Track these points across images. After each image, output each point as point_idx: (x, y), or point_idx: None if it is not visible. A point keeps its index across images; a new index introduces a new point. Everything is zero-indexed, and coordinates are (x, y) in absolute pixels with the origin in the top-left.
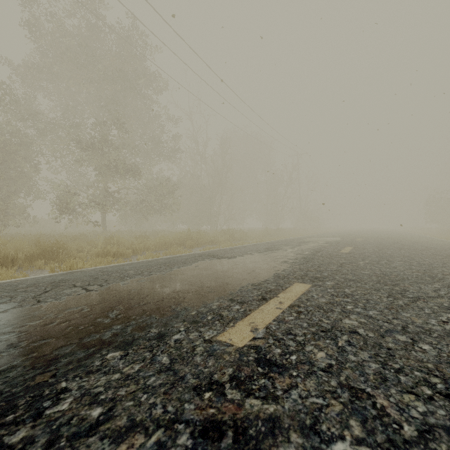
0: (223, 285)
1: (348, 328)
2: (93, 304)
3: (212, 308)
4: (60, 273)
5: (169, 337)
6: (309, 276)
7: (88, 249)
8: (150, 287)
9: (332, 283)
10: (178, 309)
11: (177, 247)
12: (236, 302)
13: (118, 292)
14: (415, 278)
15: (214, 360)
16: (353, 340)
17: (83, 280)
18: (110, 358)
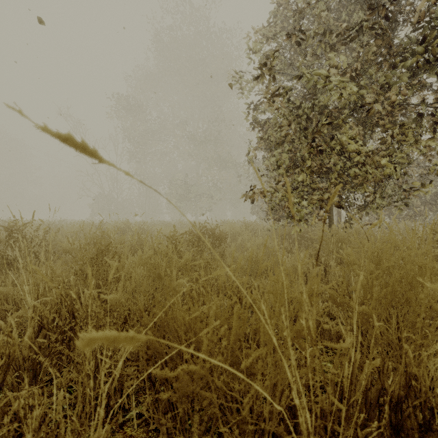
0: None
1: None
2: None
3: None
4: None
5: None
6: None
7: None
8: None
9: None
10: None
11: None
12: None
13: None
14: None
15: None
16: None
17: None
18: None
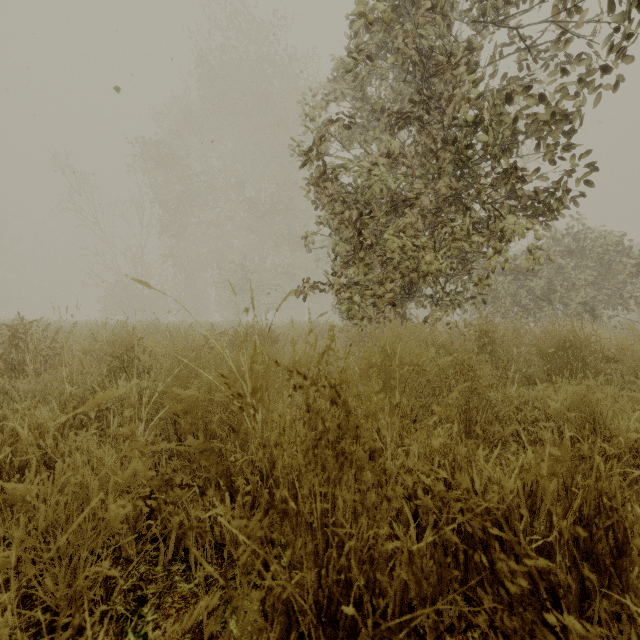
0: None
1: None
2: None
3: None
4: None
5: None
6: None
7: None
8: None
9: None
10: None
11: None
12: None
13: None
14: None
15: None
16: None
17: None
18: None
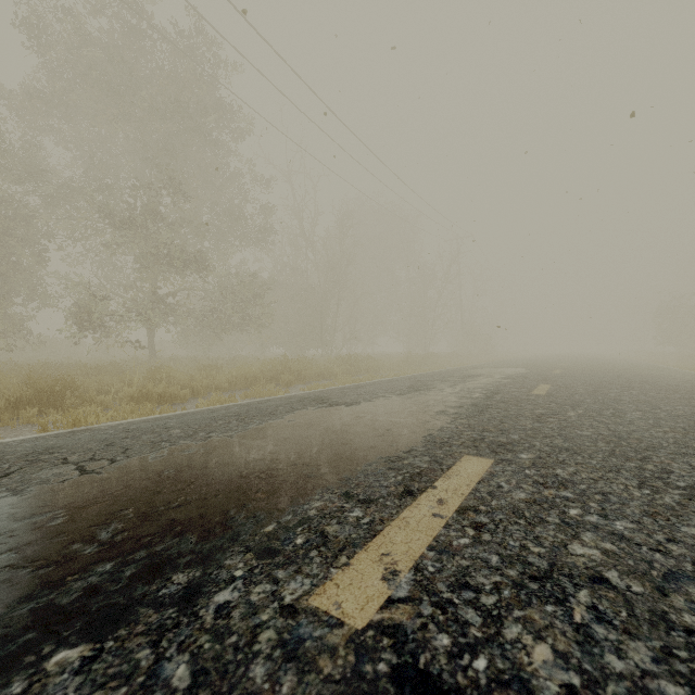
0: (333, 461)
1: (584, 569)
2: (80, 506)
3: (308, 515)
4: (55, 433)
5: (207, 597)
6: (486, 442)
7: (118, 389)
8: (200, 464)
9: (530, 455)
10: (241, 517)
11: (266, 384)
12: (356, 501)
13: (138, 476)
14: (673, 444)
15: (295, 676)
16: (603, 605)
17: (85, 450)
18: (53, 668)
